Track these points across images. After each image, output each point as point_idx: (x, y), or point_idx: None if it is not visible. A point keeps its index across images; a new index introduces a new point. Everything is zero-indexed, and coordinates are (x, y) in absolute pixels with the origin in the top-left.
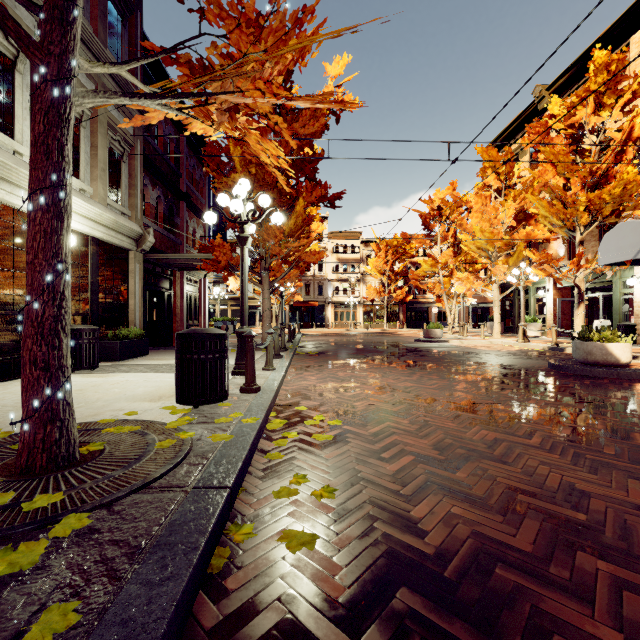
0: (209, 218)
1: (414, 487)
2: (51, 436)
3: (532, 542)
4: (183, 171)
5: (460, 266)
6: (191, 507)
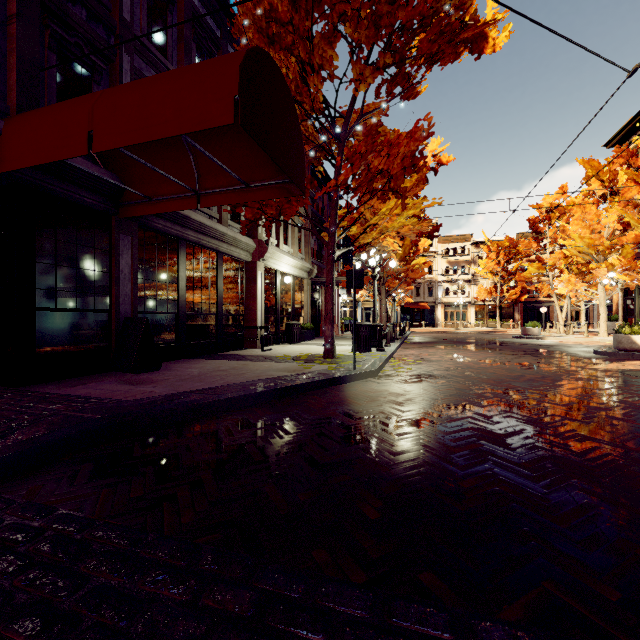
0: (357, 266)
1: (438, 370)
2: (332, 349)
3: (463, 375)
4: (326, 219)
5: (572, 266)
6: (374, 363)
